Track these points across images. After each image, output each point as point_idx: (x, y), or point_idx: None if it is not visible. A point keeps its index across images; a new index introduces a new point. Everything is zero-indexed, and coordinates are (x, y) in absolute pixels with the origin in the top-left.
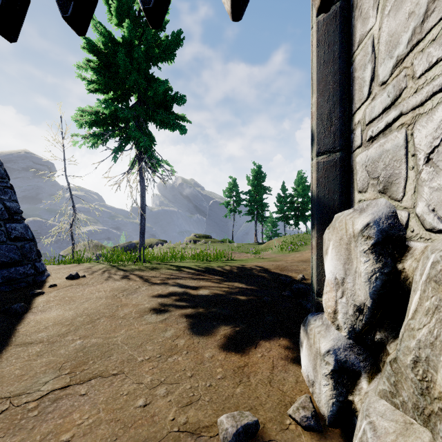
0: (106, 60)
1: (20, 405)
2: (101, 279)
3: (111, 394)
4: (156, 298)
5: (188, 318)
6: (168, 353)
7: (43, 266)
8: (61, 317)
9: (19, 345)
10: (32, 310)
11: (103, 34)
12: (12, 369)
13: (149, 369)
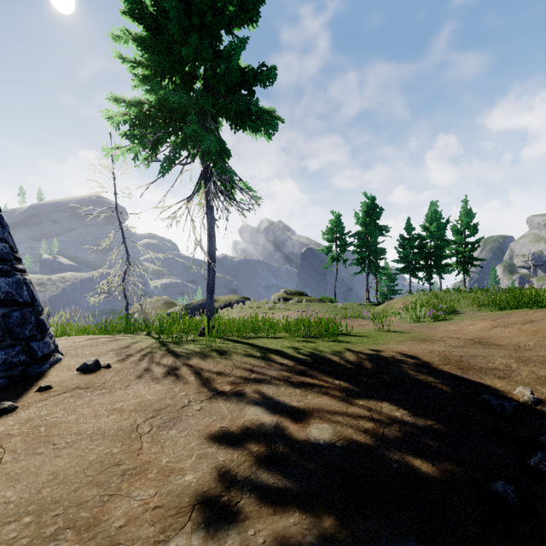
0: (155, 25)
1: None
2: (132, 374)
3: None
4: (215, 445)
5: None
6: None
7: (47, 346)
8: None
9: None
10: None
11: None
12: None
13: None
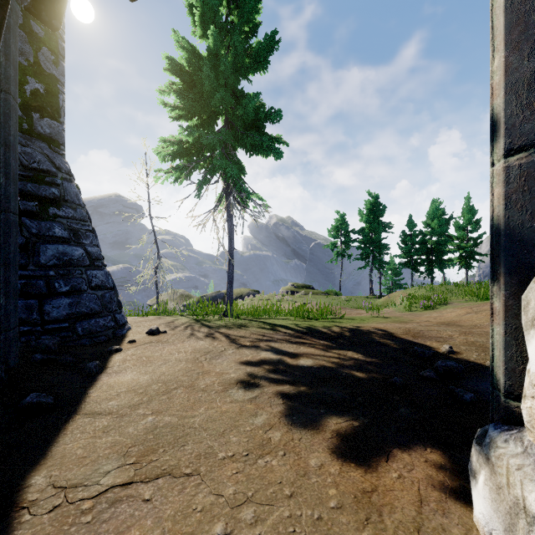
0: (190, 80)
1: (74, 501)
2: (183, 336)
3: (181, 507)
4: (244, 365)
5: (286, 399)
6: (258, 451)
7: (123, 318)
8: (135, 382)
9: (87, 415)
10: (107, 370)
11: (186, 50)
12: (74, 446)
13: (232, 473)
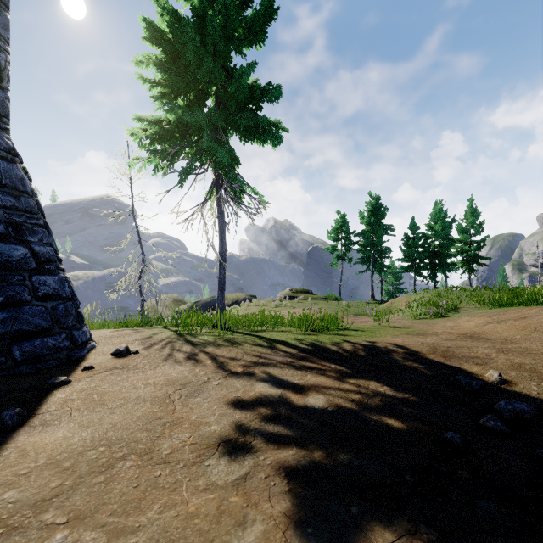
0: (173, 50)
1: None
2: (158, 359)
3: None
4: (232, 408)
5: (293, 481)
6: None
7: (84, 335)
8: (65, 444)
9: None
10: (33, 420)
11: (166, 10)
12: None
13: None
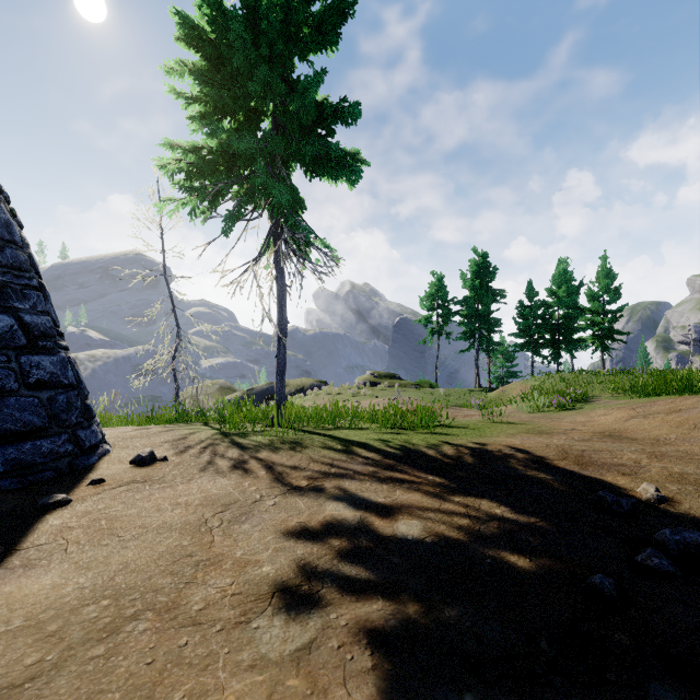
0: (216, 54)
1: None
2: (193, 468)
3: None
4: (293, 539)
5: (379, 653)
6: None
7: (94, 435)
8: (53, 596)
9: None
10: (12, 559)
11: None
12: None
13: None
